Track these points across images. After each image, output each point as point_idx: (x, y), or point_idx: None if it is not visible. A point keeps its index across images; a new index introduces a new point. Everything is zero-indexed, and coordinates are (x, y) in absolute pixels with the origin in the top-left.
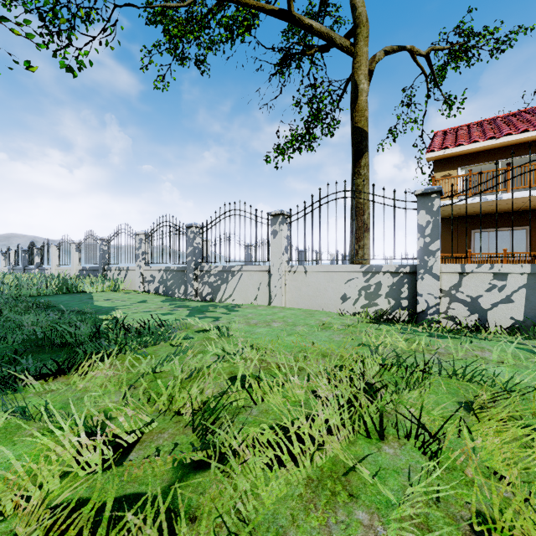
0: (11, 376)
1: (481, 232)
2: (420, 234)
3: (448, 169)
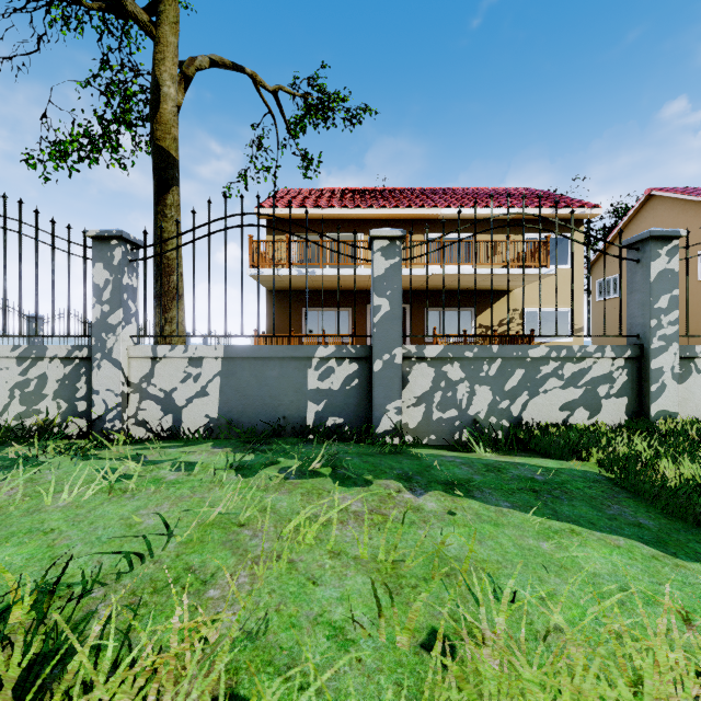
0: None
1: (312, 310)
2: (97, 298)
3: (281, 233)
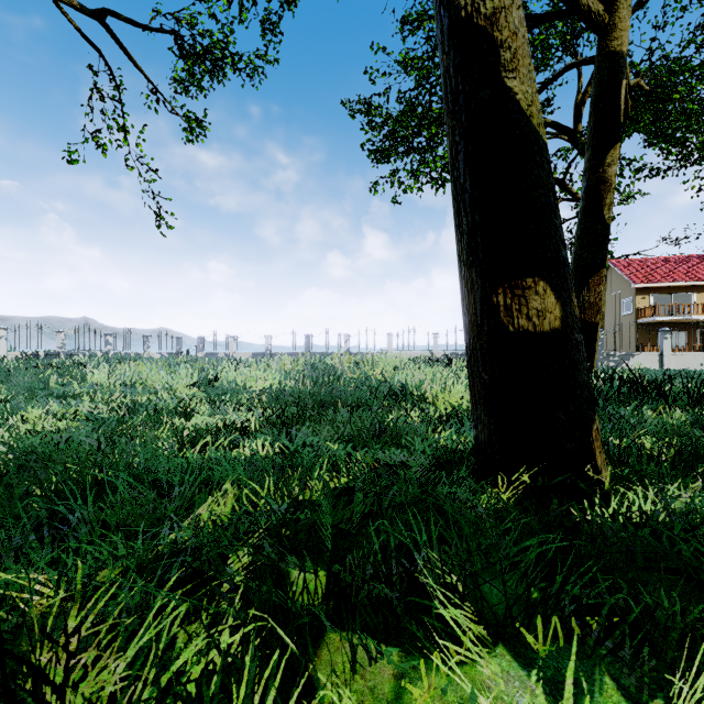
0: None
1: None
2: None
3: (644, 294)
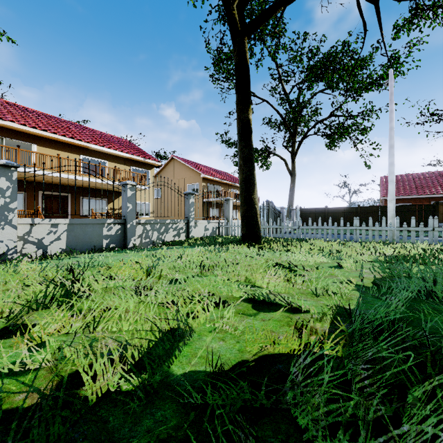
0: None
1: None
2: (2, 195)
3: None
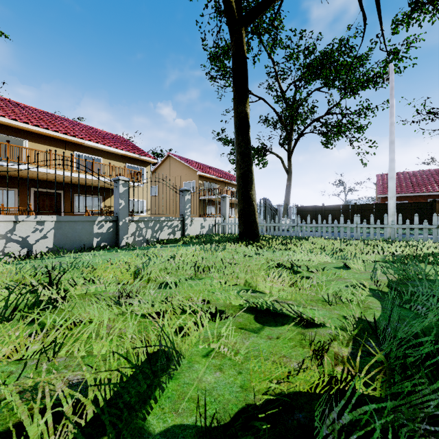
0: None
1: None
2: None
3: None
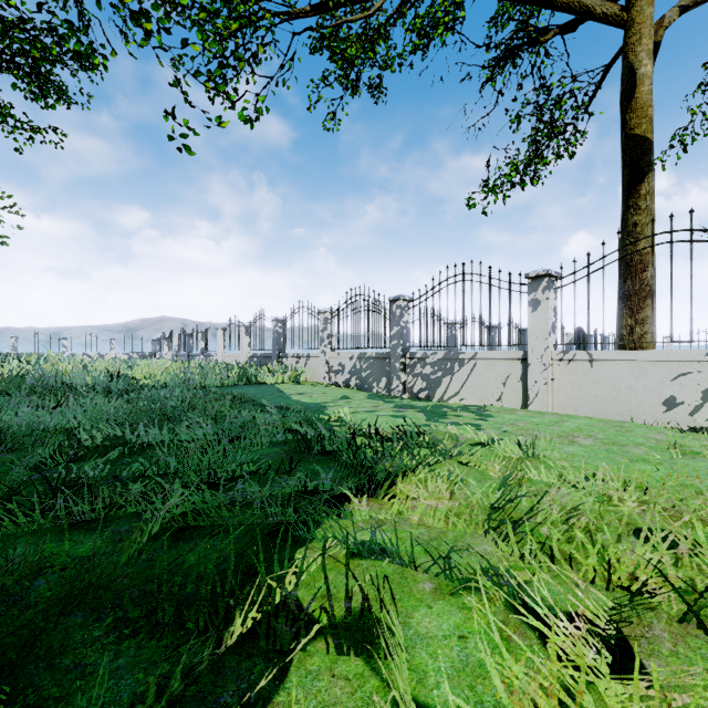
0: (306, 492)
1: None
2: None
3: None
